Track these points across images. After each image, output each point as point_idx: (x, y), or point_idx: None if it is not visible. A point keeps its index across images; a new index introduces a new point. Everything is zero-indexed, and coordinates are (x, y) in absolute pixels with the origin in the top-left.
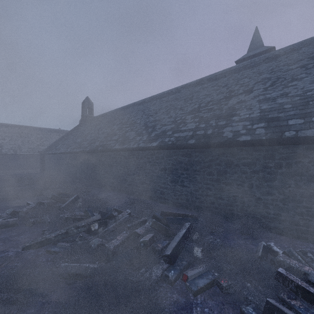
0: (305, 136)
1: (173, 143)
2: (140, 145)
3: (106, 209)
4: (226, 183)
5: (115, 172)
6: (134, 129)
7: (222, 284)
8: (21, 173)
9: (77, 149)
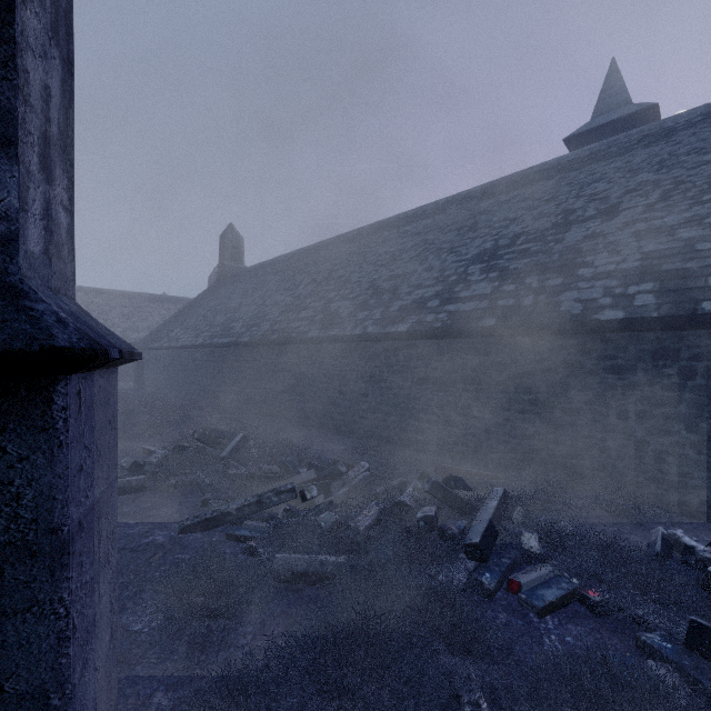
0: None
1: (447, 327)
2: (369, 330)
3: (319, 460)
4: (568, 409)
5: (309, 387)
6: (347, 296)
7: (591, 598)
8: None
9: (220, 338)
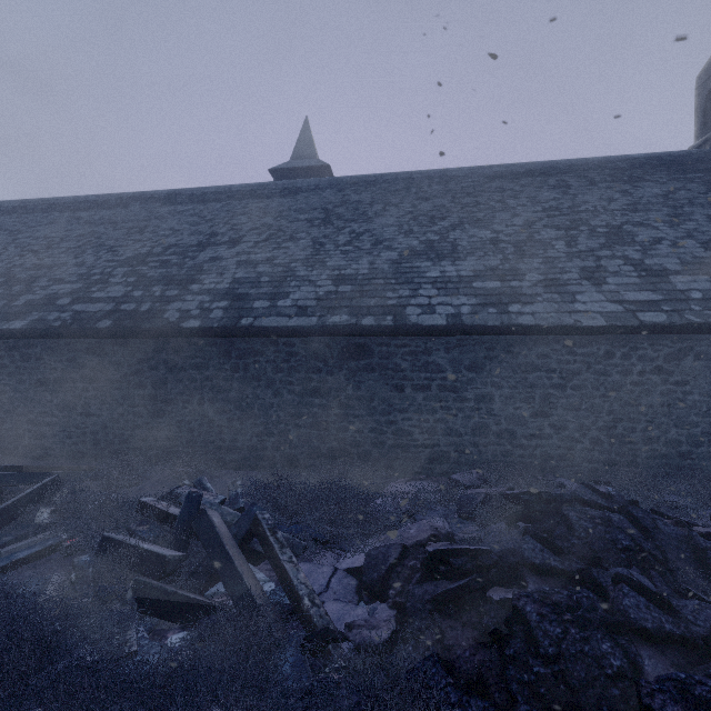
0: (260, 326)
1: (65, 326)
2: None
3: None
4: (167, 400)
5: None
6: None
7: (63, 545)
8: None
9: None
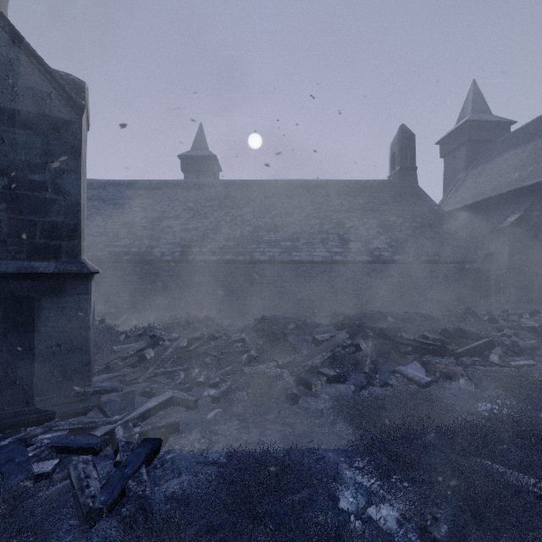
0: (197, 259)
1: (108, 258)
2: None
3: None
4: (156, 290)
5: None
6: None
7: None
8: None
9: None
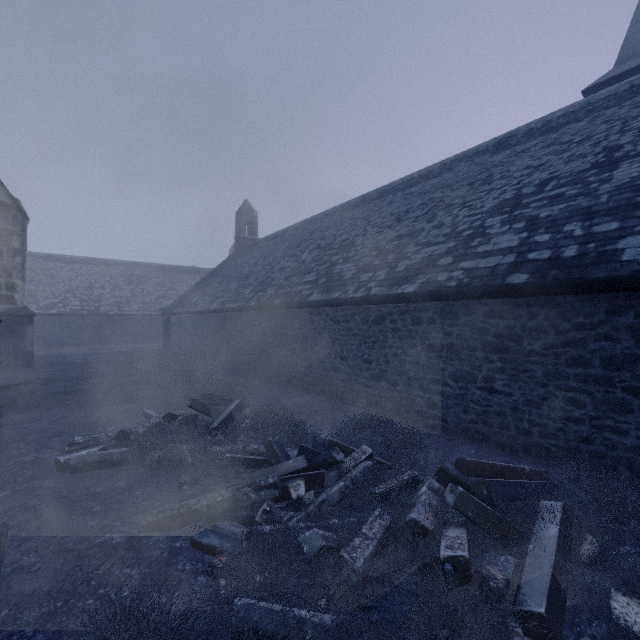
0: None
1: (464, 285)
2: (373, 292)
3: (313, 440)
4: (635, 389)
5: (311, 352)
6: (351, 258)
7: None
8: (131, 351)
9: (231, 303)
